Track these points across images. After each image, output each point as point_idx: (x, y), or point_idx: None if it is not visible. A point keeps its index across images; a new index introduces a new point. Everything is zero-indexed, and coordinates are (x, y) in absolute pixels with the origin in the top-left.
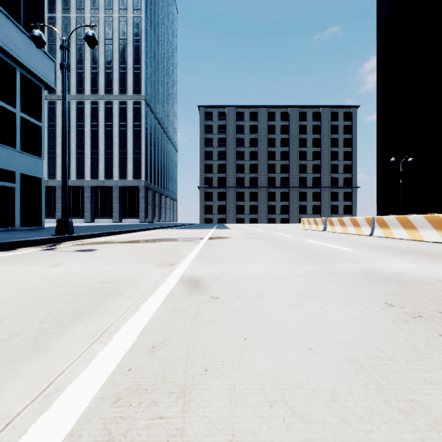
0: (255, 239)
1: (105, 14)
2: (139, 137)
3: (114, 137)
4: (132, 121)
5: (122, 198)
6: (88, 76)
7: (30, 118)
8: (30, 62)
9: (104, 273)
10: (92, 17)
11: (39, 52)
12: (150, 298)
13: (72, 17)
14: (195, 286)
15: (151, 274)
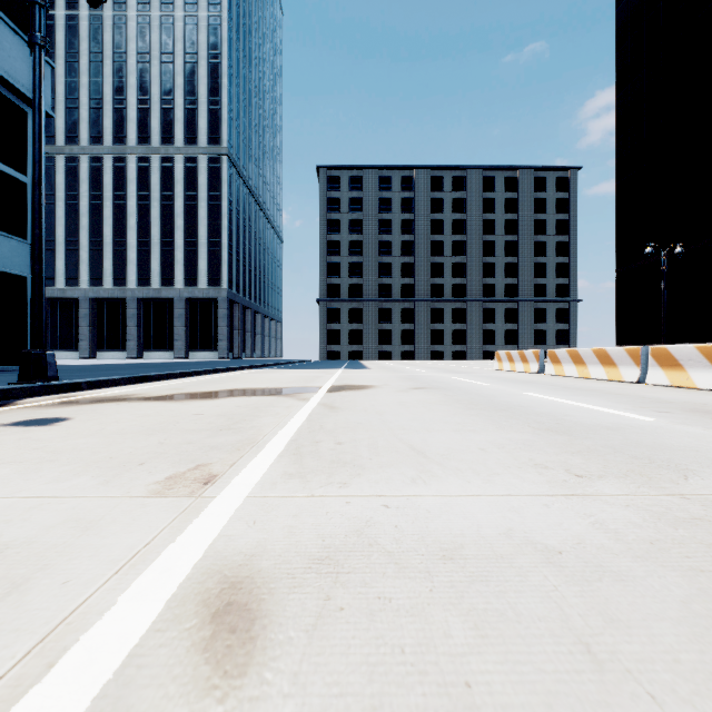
0: (423, 392)
1: (161, 12)
2: (217, 217)
3: (176, 216)
4: (207, 189)
5: (190, 318)
6: (133, 114)
7: (2, 166)
8: (2, 62)
9: None
10: (139, 17)
11: (21, 45)
12: None
13: (107, 17)
14: (223, 680)
15: (99, 542)
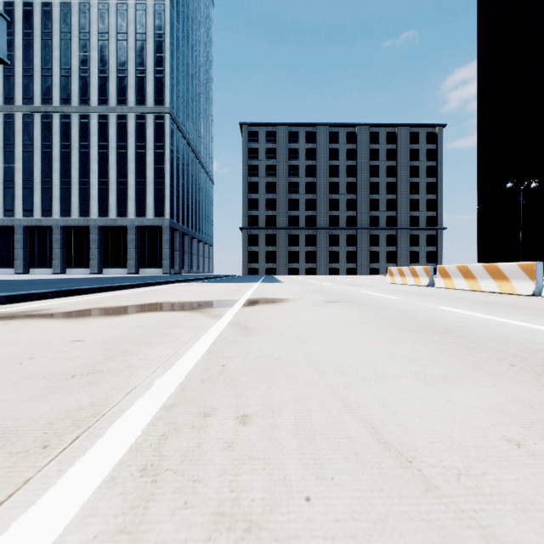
0: (338, 306)
1: (117, 1)
2: (162, 162)
3: (129, 161)
4: (153, 140)
5: (140, 242)
6: (95, 81)
7: None
8: None
9: None
10: (100, 4)
11: None
12: None
13: (74, 4)
14: None
15: None
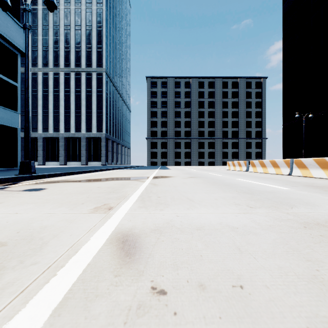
0: (194, 178)
1: (75, 7)
2: (101, 100)
3: (82, 100)
4: (96, 87)
5: (88, 146)
6: (62, 53)
7: (7, 79)
8: (7, 33)
9: (20, 223)
10: (65, 9)
11: (15, 25)
12: (37, 294)
13: None
14: (129, 255)
15: (77, 225)
